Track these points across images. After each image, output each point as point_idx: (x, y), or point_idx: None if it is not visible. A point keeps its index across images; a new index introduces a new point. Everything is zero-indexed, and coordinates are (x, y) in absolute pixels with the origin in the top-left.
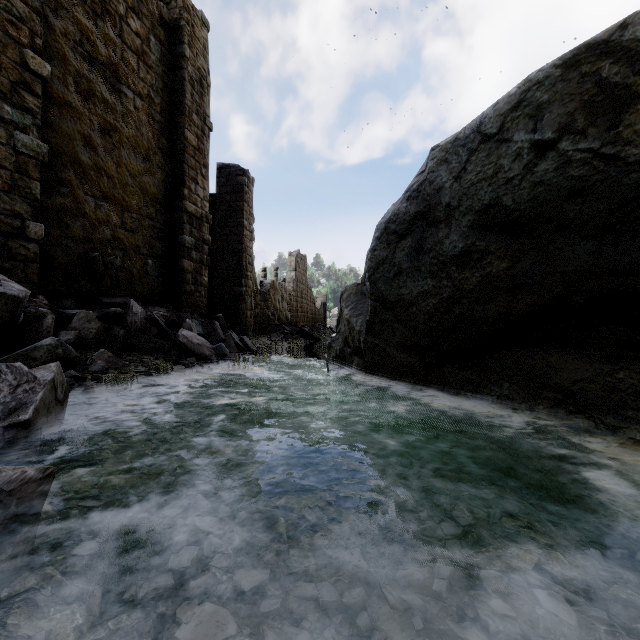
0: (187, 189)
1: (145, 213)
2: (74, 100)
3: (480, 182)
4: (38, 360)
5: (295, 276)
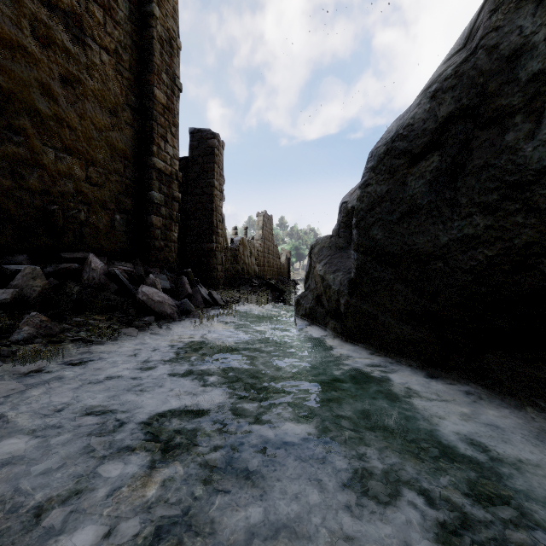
0: (156, 146)
1: (112, 168)
2: (30, 45)
3: None
4: None
5: (262, 234)
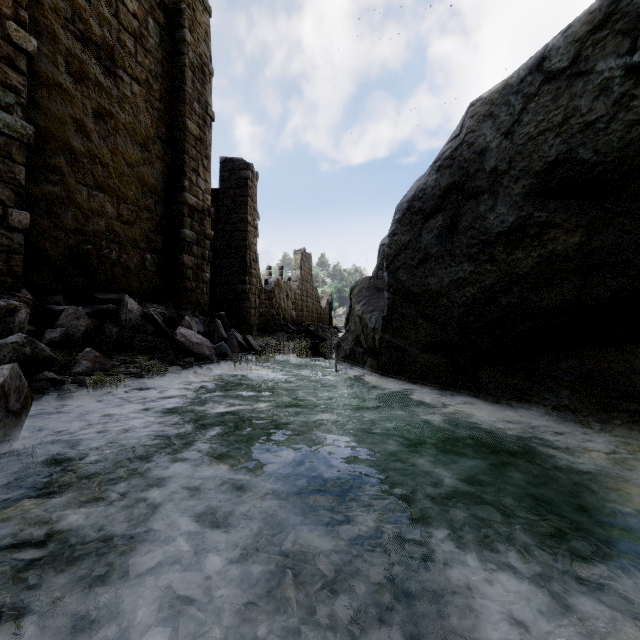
0: (188, 181)
1: (143, 205)
2: (65, 81)
3: (542, 134)
4: (1, 361)
5: (300, 275)
